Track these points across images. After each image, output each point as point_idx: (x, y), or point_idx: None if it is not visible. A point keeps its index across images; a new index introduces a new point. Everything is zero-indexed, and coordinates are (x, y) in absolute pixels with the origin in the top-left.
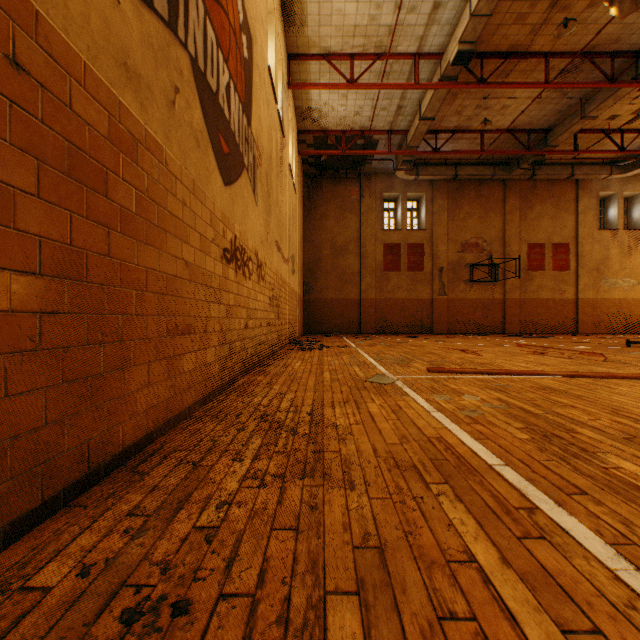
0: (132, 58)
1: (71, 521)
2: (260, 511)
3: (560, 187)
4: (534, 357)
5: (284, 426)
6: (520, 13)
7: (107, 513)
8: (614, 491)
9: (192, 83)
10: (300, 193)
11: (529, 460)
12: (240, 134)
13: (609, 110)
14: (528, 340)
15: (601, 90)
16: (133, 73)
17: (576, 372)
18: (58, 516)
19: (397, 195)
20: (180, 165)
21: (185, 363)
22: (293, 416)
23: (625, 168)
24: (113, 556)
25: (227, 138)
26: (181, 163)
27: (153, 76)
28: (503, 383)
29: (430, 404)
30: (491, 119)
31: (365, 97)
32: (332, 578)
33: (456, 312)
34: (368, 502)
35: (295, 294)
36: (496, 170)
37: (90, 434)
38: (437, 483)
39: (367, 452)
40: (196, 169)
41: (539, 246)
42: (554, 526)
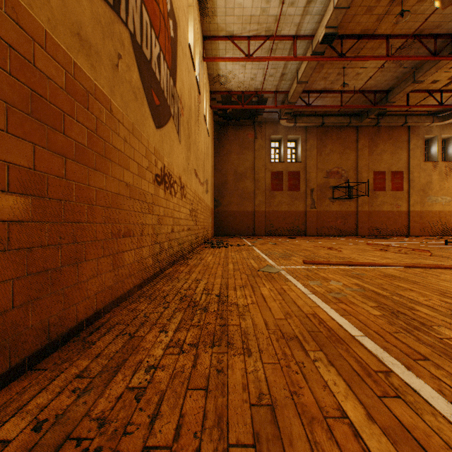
0: (84, 30)
1: (32, 382)
2: (179, 374)
3: (397, 131)
4: (380, 253)
5: (199, 305)
6: (369, 6)
7: (61, 375)
8: (449, 357)
9: (131, 52)
10: (212, 136)
11: (382, 332)
12: (168, 91)
13: (432, 76)
14: (374, 240)
15: (427, 62)
16: (85, 41)
17: (411, 264)
18: (23, 378)
19: (281, 137)
20: (122, 112)
21: (126, 258)
22: (206, 297)
23: (443, 118)
24: (62, 412)
25: (158, 94)
26: (123, 110)
27: (101, 45)
28: (359, 272)
29: (306, 288)
30: (348, 83)
31: (258, 67)
32: (234, 432)
33: (323, 220)
34: (262, 366)
35: (208, 207)
36: (351, 119)
37: (50, 313)
38: (314, 351)
39: (260, 325)
40: (134, 115)
41: (382, 173)
42: (406, 387)
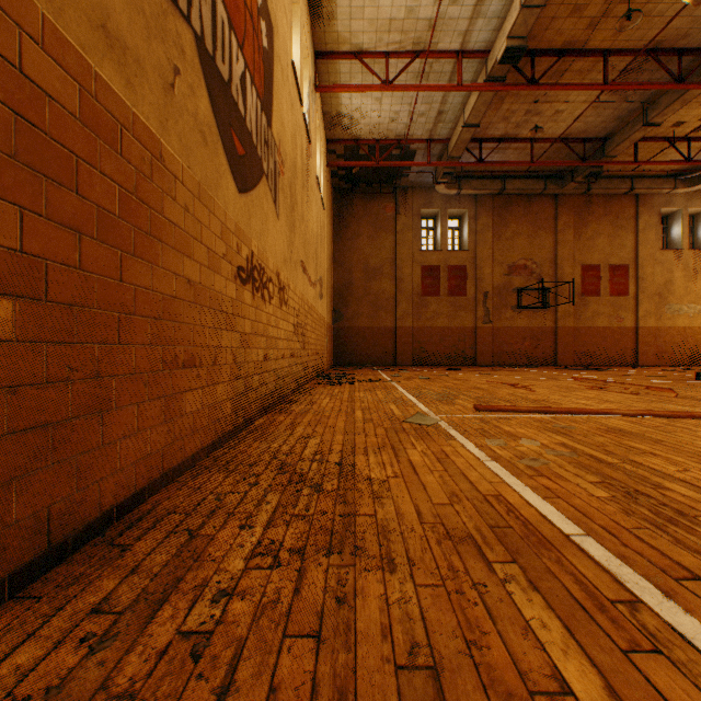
0: (114, 21)
1: (13, 622)
2: (270, 606)
3: (618, 203)
4: (594, 393)
5: (307, 480)
6: (577, 4)
7: (65, 609)
8: None
9: (197, 66)
10: (329, 209)
11: (615, 528)
12: (258, 135)
13: (674, 116)
14: (584, 373)
15: (666, 93)
16: (116, 40)
17: (647, 411)
18: None
19: (437, 212)
20: (181, 163)
21: (188, 402)
22: (318, 466)
23: (691, 181)
24: (58, 683)
25: (242, 137)
26: (182, 160)
27: (144, 49)
28: (564, 424)
29: (482, 451)
30: (542, 126)
31: (401, 101)
32: None
33: (502, 342)
34: (414, 591)
35: (323, 322)
36: (547, 184)
37: (51, 499)
38: (502, 562)
39: (409, 516)
40: (202, 170)
41: (595, 268)
42: (669, 631)
